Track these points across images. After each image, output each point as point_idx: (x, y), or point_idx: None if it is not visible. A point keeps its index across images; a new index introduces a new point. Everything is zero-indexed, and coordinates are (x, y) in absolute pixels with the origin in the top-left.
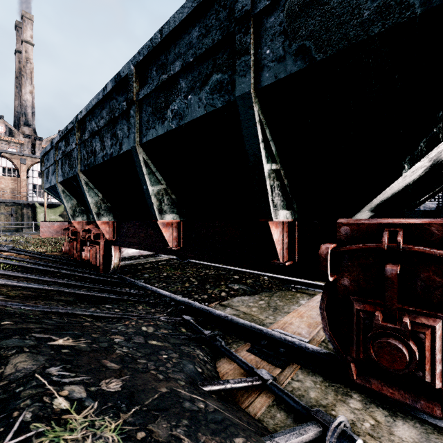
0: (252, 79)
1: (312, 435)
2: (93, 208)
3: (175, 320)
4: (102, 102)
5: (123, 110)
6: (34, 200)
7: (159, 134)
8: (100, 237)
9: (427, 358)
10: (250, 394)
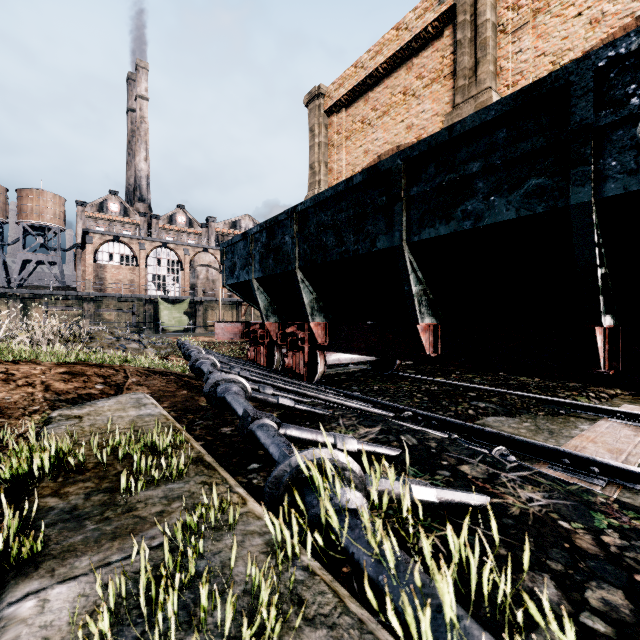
0: (592, 189)
1: None
2: (307, 308)
3: (440, 434)
4: (339, 194)
5: (381, 205)
6: (153, 294)
7: (441, 234)
8: (305, 341)
9: None
10: None
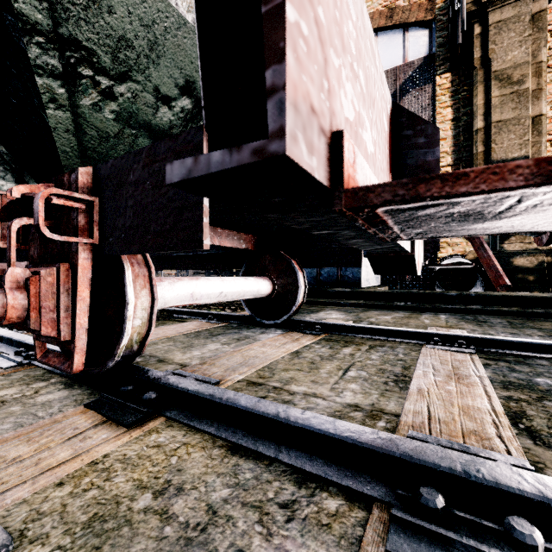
0: None
1: None
2: None
3: None
4: None
5: None
6: None
7: None
8: None
9: (33, 305)
10: None
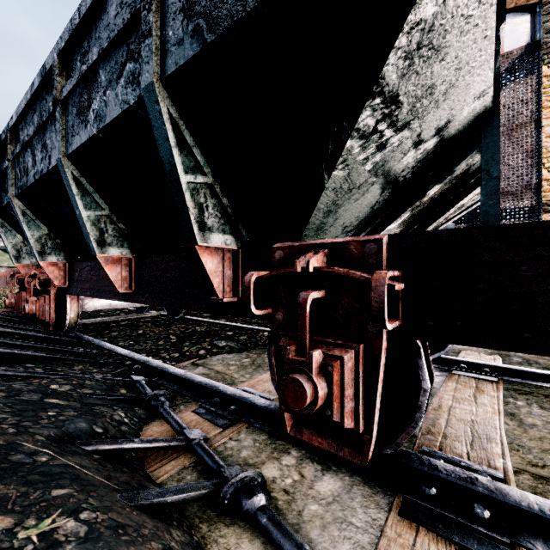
0: (157, 67)
1: (206, 492)
2: (35, 244)
3: (118, 380)
4: (32, 104)
5: (49, 112)
6: None
7: (83, 142)
8: (50, 284)
9: (335, 394)
10: (167, 457)
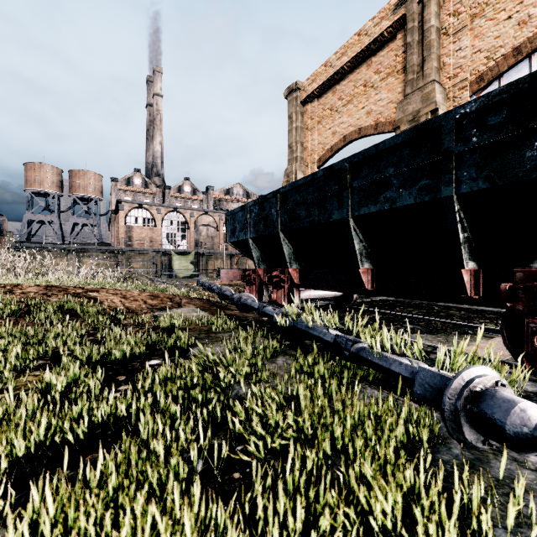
0: (454, 188)
1: None
2: (287, 258)
3: None
4: (308, 182)
5: (335, 191)
6: (167, 248)
7: (371, 211)
8: (285, 282)
9: None
10: None
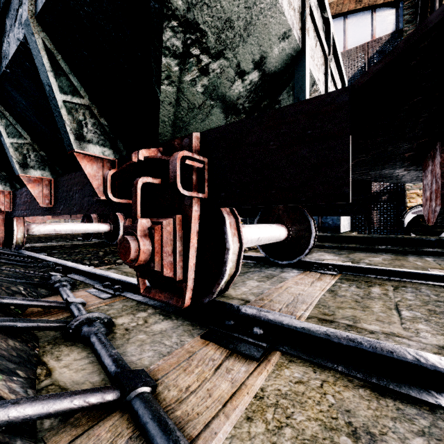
0: (31, 7)
1: (57, 325)
2: None
3: (37, 274)
4: None
5: None
6: None
7: None
8: None
9: (157, 250)
10: (47, 314)
